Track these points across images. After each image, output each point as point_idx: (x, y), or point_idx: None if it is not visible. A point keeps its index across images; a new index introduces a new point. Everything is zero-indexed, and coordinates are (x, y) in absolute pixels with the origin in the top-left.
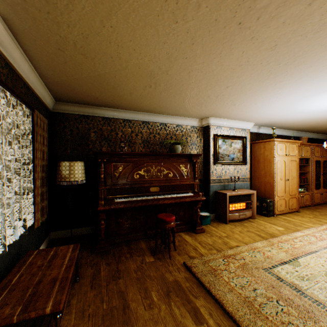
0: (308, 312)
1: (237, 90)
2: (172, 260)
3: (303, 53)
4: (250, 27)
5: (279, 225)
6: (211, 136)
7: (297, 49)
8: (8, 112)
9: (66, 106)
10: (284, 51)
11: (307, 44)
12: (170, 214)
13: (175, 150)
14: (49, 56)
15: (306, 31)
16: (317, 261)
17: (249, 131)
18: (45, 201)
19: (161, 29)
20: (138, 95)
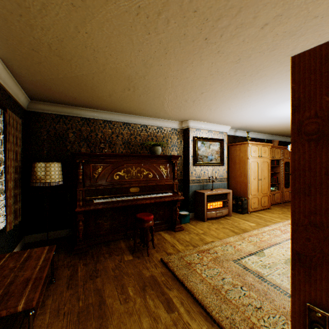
0: (266, 295)
1: (212, 96)
2: (151, 257)
3: (264, 67)
4: (215, 42)
5: (252, 221)
6: (191, 138)
7: (258, 63)
8: None
9: (42, 105)
10: (248, 65)
11: (266, 60)
12: (149, 214)
13: (155, 152)
14: (22, 55)
15: (263, 49)
16: (279, 251)
17: (226, 134)
18: (19, 203)
19: (135, 38)
20: (118, 97)
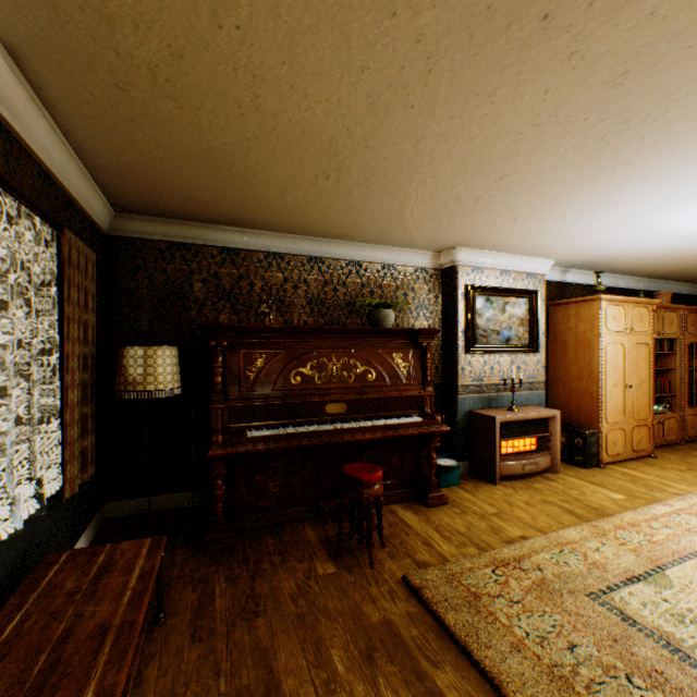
0: None
1: (525, 185)
2: (378, 570)
3: (689, 94)
4: (569, 26)
5: (614, 488)
6: (461, 290)
7: (675, 82)
8: (1, 233)
9: (139, 223)
10: (645, 89)
11: None
12: (371, 466)
13: (381, 322)
14: (94, 103)
15: None
16: None
17: (544, 279)
18: (91, 435)
19: (355, 32)
20: (300, 197)
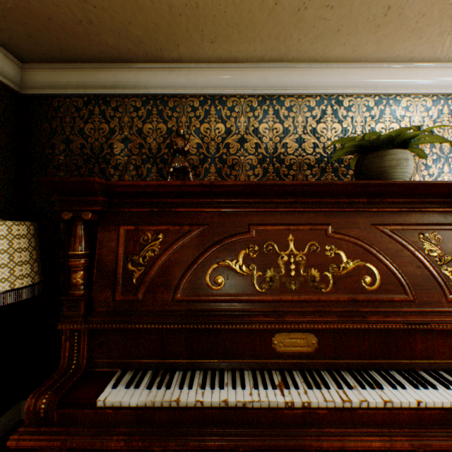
0: None
1: None
2: None
3: None
4: None
5: None
6: None
7: None
8: None
9: (50, 75)
10: None
11: None
12: None
13: (387, 174)
14: None
15: None
16: None
17: None
18: None
19: None
20: None
